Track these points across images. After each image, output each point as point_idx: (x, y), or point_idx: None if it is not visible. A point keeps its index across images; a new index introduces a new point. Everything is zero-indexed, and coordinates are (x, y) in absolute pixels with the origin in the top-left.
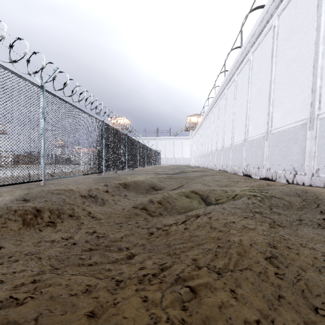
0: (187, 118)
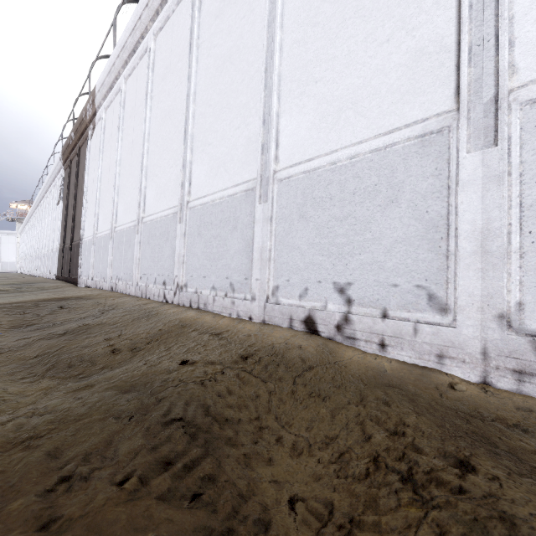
0: (11, 204)
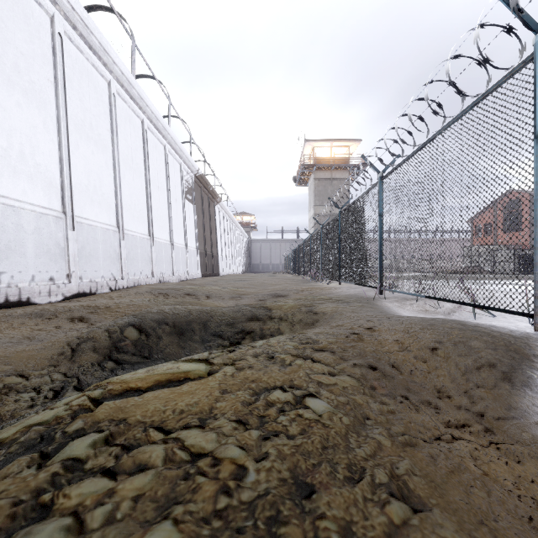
0: None
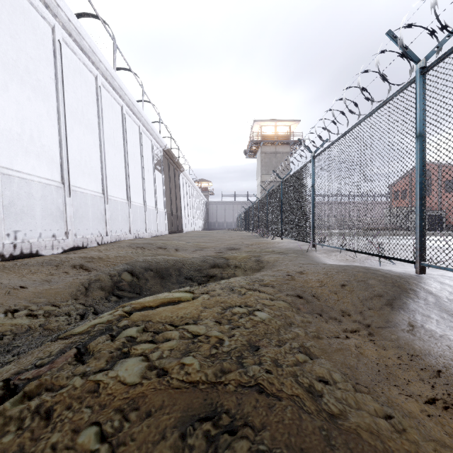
0: None
